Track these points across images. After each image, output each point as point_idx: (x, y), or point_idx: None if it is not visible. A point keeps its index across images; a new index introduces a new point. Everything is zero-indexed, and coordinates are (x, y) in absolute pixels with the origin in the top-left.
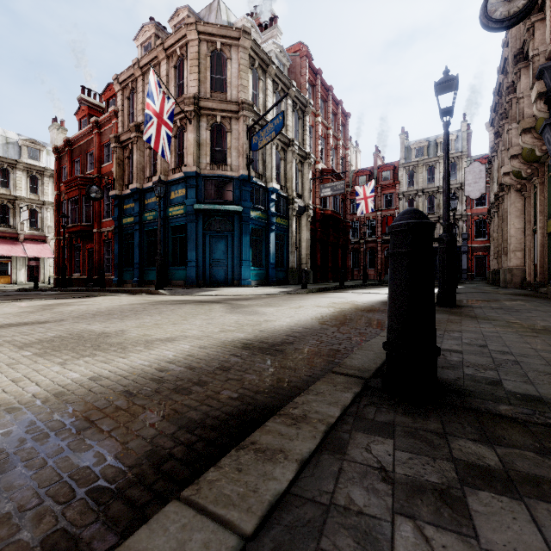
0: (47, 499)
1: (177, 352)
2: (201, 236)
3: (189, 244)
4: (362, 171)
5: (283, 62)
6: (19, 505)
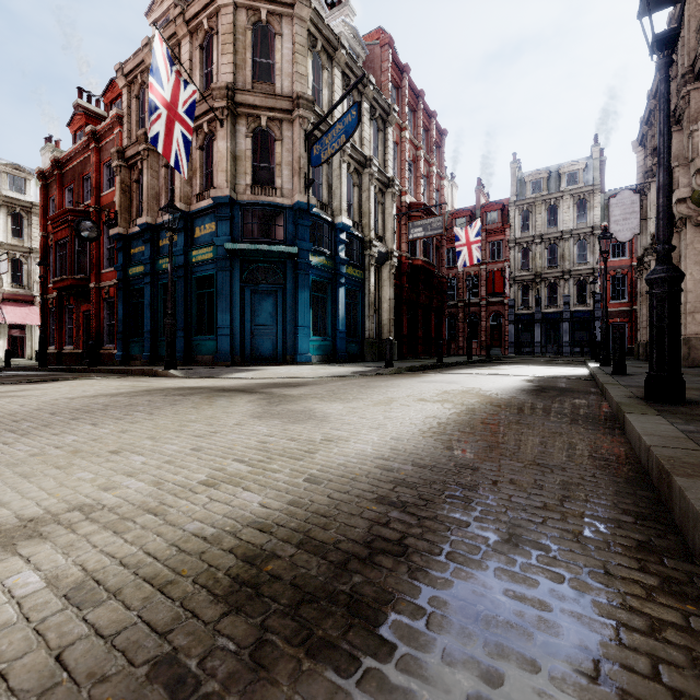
0: None
1: None
2: (238, 291)
3: (221, 303)
4: (460, 212)
5: (357, 51)
6: None
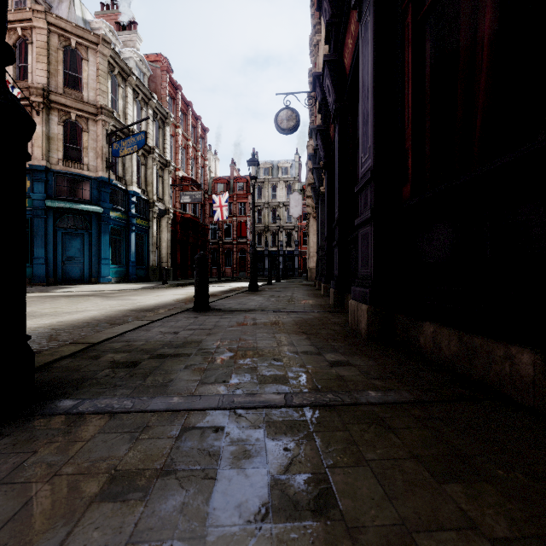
0: (93, 333)
1: (93, 314)
2: (52, 232)
3: (37, 241)
4: (220, 179)
5: (144, 71)
6: (86, 334)
